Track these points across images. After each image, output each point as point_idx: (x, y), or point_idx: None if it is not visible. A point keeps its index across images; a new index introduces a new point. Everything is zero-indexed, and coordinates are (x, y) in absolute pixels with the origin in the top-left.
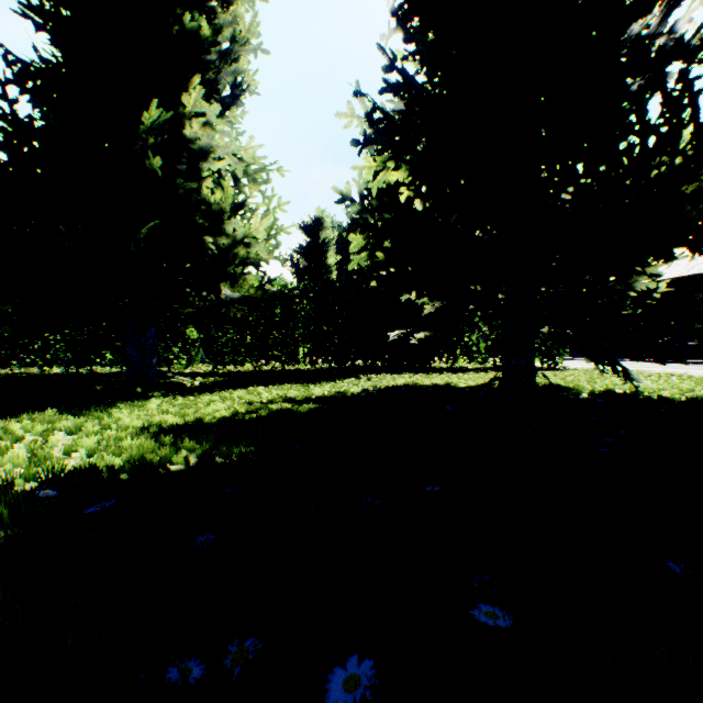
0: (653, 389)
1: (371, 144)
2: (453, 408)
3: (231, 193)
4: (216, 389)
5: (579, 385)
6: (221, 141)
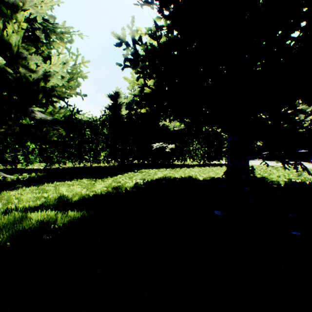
0: None
1: None
2: (220, 212)
3: (46, 49)
4: (15, 186)
5: (265, 175)
6: None
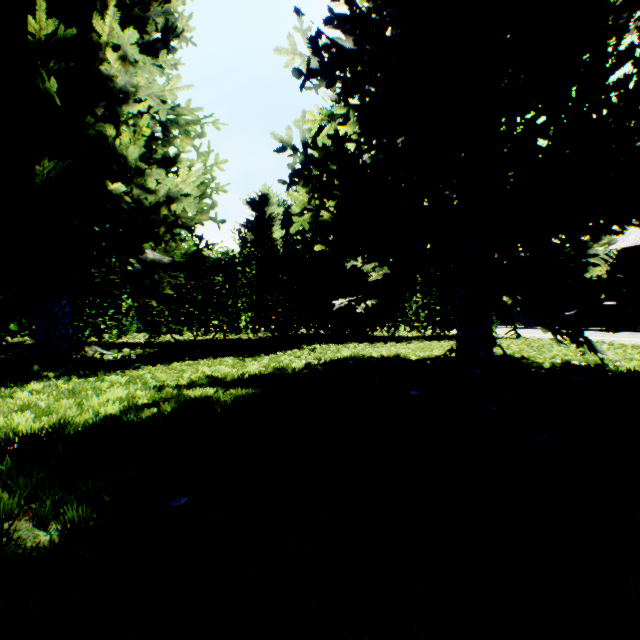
0: (609, 360)
1: (316, 76)
2: (418, 392)
3: (161, 147)
4: (134, 365)
5: (531, 355)
6: (143, 79)
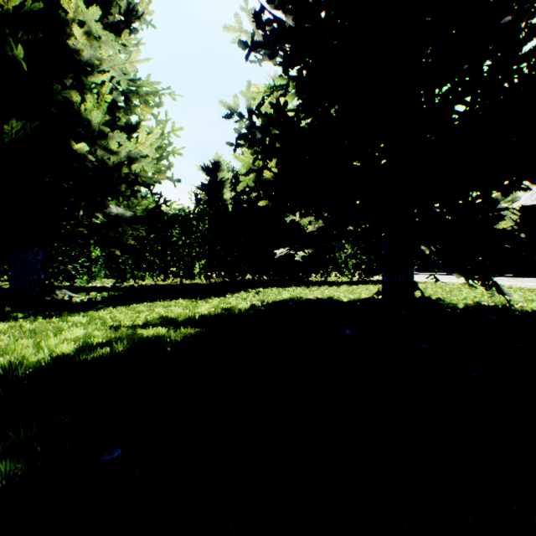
0: (513, 301)
1: (260, 48)
2: (352, 331)
3: (124, 115)
4: (97, 307)
5: (445, 297)
6: (106, 53)
